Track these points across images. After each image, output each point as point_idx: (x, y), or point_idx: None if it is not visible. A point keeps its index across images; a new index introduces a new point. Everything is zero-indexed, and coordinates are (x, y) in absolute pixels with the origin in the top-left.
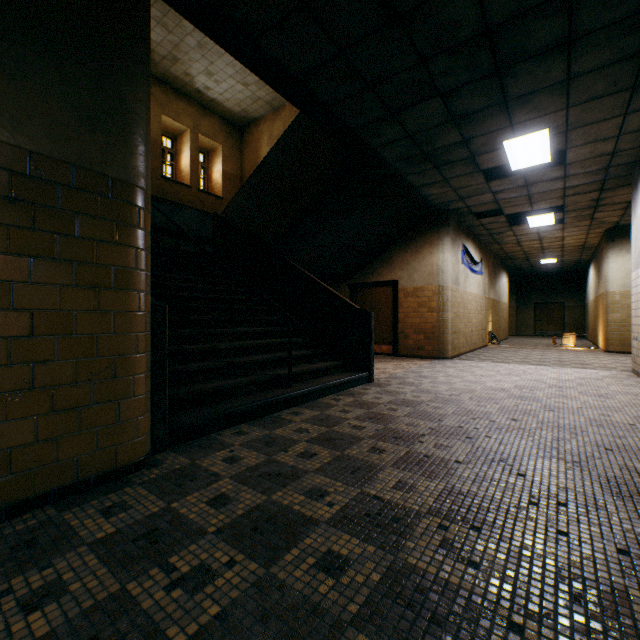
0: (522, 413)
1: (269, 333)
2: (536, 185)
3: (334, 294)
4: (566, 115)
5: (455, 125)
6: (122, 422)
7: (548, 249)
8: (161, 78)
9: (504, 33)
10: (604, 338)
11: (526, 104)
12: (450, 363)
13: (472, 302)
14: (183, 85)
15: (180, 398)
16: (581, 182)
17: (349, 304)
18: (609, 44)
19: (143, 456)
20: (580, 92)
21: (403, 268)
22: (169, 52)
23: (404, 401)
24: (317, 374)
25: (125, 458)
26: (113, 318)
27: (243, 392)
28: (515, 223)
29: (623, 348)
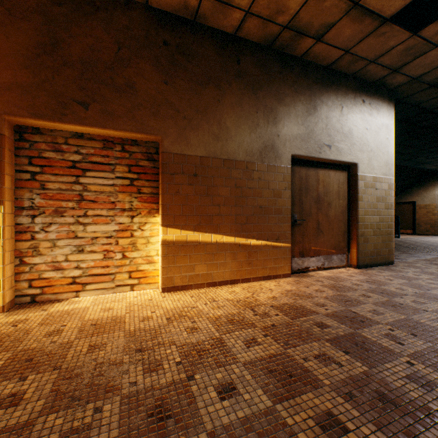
0: None
1: None
2: None
3: None
4: None
5: (431, 159)
6: None
7: None
8: None
9: (437, 151)
10: None
11: None
12: None
13: None
14: None
15: None
16: None
17: None
18: None
19: None
20: None
21: (418, 196)
22: None
23: (409, 240)
24: None
25: None
26: None
27: None
28: None
29: None
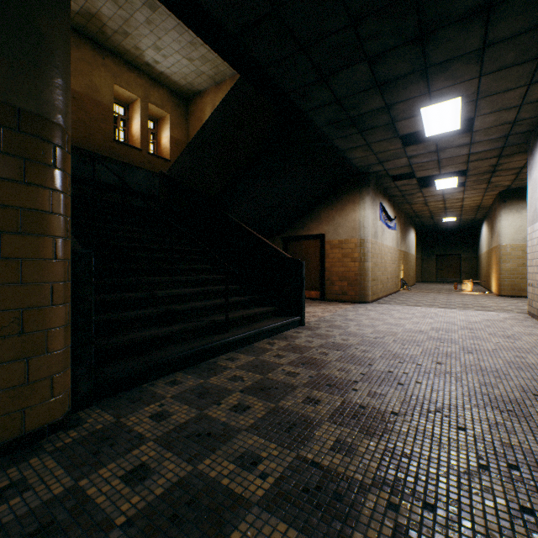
0: (444, 356)
1: (208, 281)
2: (445, 151)
3: (269, 245)
4: (478, 84)
5: (379, 91)
6: (32, 382)
7: (450, 209)
8: (113, 51)
9: None
10: (497, 284)
11: (444, 71)
12: (371, 307)
13: (388, 253)
14: (134, 58)
15: (112, 348)
16: (484, 149)
17: (282, 254)
18: (525, 11)
19: (60, 417)
20: (493, 61)
21: (329, 223)
22: (120, 26)
23: (334, 344)
24: (253, 319)
25: (36, 422)
26: (20, 266)
27: (180, 339)
28: (424, 186)
29: (513, 293)
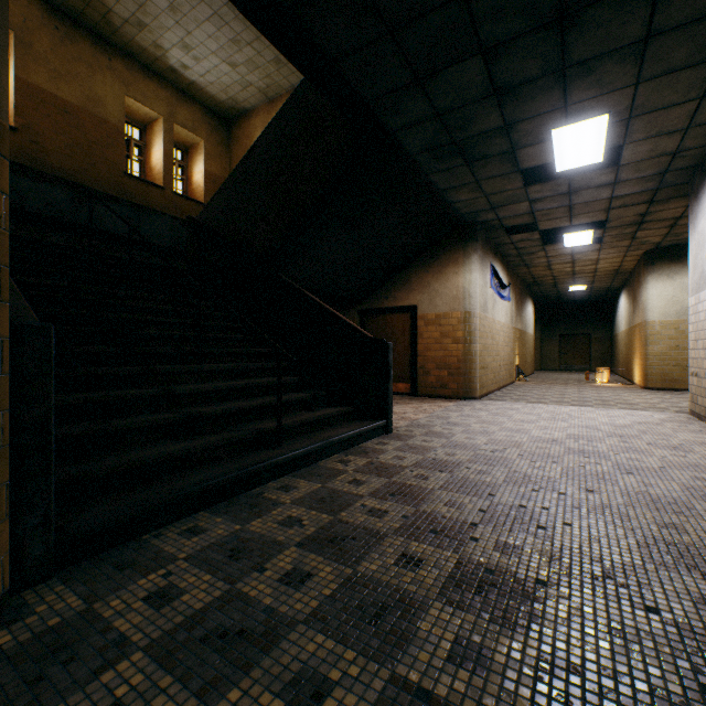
0: (595, 478)
1: (254, 370)
2: (580, 193)
3: (341, 319)
4: (633, 95)
5: (497, 102)
6: None
7: (579, 274)
8: (124, 49)
9: None
10: (643, 373)
11: (588, 74)
12: (480, 404)
13: (500, 332)
14: (153, 60)
15: (95, 477)
16: (631, 191)
17: (360, 332)
18: None
19: None
20: (657, 60)
21: (423, 291)
22: (132, 14)
23: (436, 462)
24: (318, 425)
25: None
26: None
27: (207, 458)
28: (547, 243)
29: (664, 384)
